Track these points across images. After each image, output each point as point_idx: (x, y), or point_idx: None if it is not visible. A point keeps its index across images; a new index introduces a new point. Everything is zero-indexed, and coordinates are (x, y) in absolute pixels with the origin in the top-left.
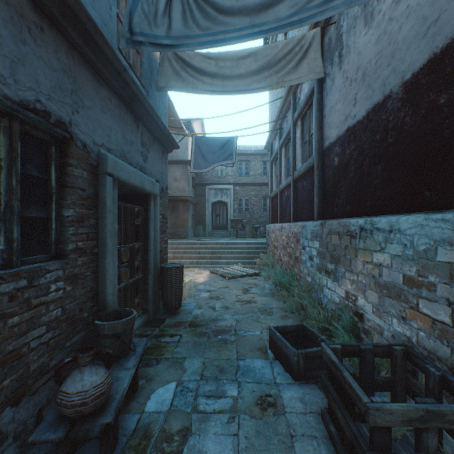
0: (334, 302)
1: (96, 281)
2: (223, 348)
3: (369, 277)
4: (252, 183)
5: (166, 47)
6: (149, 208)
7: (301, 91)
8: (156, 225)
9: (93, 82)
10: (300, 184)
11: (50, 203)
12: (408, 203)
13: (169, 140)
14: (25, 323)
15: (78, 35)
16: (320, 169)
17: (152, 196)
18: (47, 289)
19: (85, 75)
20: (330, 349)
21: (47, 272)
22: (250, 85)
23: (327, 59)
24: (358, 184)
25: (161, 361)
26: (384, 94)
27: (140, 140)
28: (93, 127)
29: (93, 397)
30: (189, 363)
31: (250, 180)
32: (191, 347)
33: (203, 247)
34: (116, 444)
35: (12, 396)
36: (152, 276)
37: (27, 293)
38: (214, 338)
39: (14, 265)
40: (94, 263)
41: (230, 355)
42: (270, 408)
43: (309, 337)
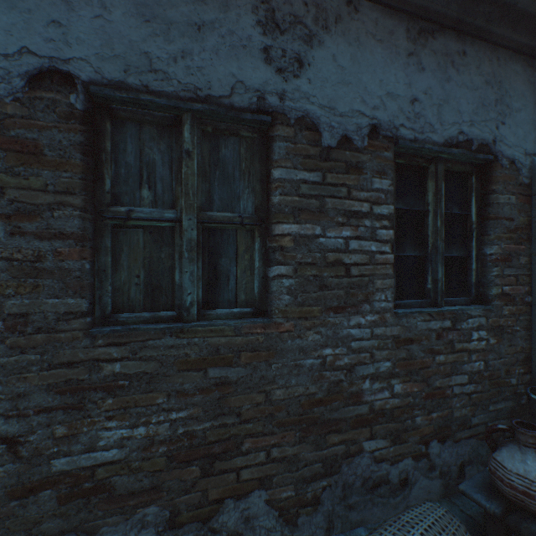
0: None
1: (527, 341)
2: None
3: None
4: None
5: None
6: None
7: None
8: None
9: (523, 73)
10: None
11: (468, 240)
12: None
13: None
14: (448, 365)
15: (504, 27)
16: None
17: None
18: (468, 335)
19: (511, 71)
20: None
21: (468, 317)
22: None
23: None
24: None
25: None
26: None
27: None
28: (523, 133)
29: None
30: None
31: None
32: None
33: None
34: None
35: (437, 431)
36: None
37: (449, 334)
38: None
39: (438, 304)
40: (524, 316)
41: None
42: None
43: None
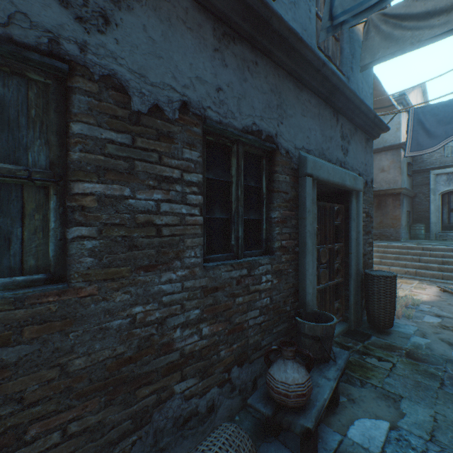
0: None
1: (296, 279)
2: None
3: None
4: None
5: (374, 8)
6: (349, 206)
7: None
8: (358, 225)
9: (294, 91)
10: None
11: (261, 207)
12: None
13: (375, 123)
14: (246, 304)
15: (282, 53)
16: None
17: (352, 192)
18: (260, 279)
19: (287, 87)
20: None
21: (260, 265)
22: None
23: None
24: None
25: (366, 385)
26: None
27: (339, 134)
28: (294, 133)
29: (294, 393)
30: (407, 407)
31: None
32: (411, 386)
33: (426, 254)
34: (316, 452)
35: (238, 358)
36: (352, 282)
37: (246, 280)
38: (452, 390)
39: (239, 257)
40: (295, 261)
41: None
42: None
43: None
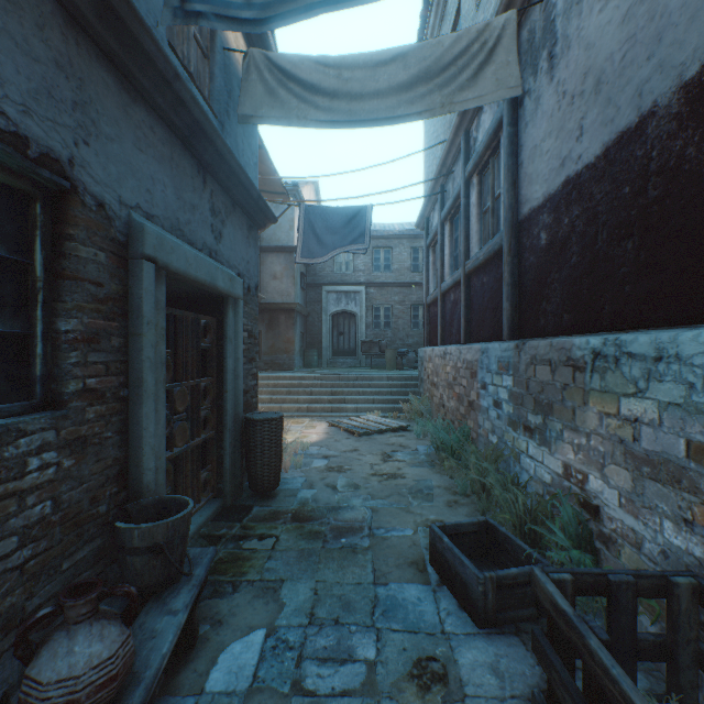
0: (541, 481)
1: (124, 448)
2: (350, 562)
3: (612, 441)
4: (396, 282)
5: (245, 22)
6: (225, 319)
7: (479, 126)
8: (237, 349)
9: (119, 94)
10: (477, 281)
11: (32, 307)
12: (694, 308)
13: (260, 207)
14: None
15: None
16: (513, 254)
17: (230, 299)
18: (21, 466)
19: (102, 79)
20: (552, 583)
21: (21, 436)
22: (396, 110)
23: (526, 66)
24: (587, 275)
25: (240, 587)
26: (640, 112)
27: (208, 205)
28: (119, 173)
29: (91, 688)
30: (289, 591)
31: (392, 278)
32: (295, 559)
33: (318, 385)
34: None
35: None
36: (230, 434)
37: None
38: (334, 543)
39: None
40: (121, 415)
41: (362, 575)
42: (436, 685)
43: (500, 544)
